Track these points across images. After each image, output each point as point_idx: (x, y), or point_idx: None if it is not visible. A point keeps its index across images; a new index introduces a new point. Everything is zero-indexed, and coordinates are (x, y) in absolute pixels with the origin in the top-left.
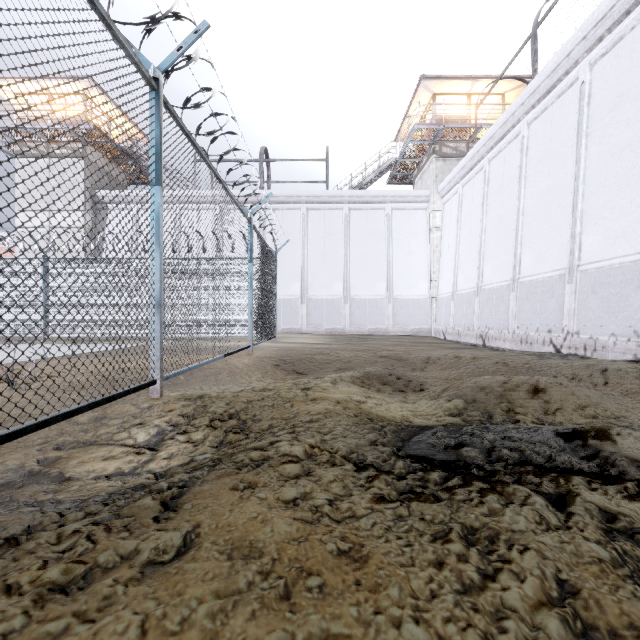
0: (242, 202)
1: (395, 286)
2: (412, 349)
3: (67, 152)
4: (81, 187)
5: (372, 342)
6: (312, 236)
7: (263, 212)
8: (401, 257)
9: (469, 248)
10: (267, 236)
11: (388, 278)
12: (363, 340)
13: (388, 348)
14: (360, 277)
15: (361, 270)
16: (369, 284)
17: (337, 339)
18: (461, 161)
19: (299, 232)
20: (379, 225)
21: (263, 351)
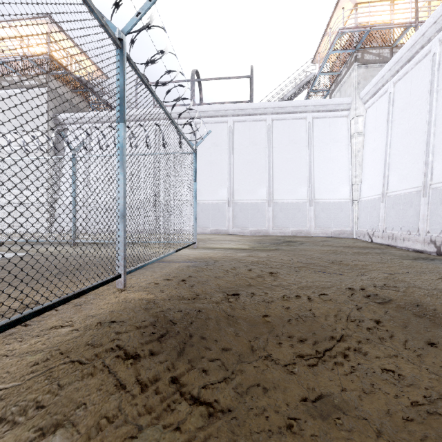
0: (176, 118)
1: (316, 190)
2: (367, 262)
3: (34, 83)
4: (45, 111)
5: (303, 247)
6: (238, 146)
7: (194, 126)
8: (322, 163)
9: (407, 145)
10: (198, 147)
11: (309, 183)
12: (291, 244)
13: (334, 260)
14: (282, 182)
15: (283, 176)
16: (291, 189)
17: (263, 242)
18: (395, 55)
19: (226, 143)
20: (300, 133)
21: (158, 274)
